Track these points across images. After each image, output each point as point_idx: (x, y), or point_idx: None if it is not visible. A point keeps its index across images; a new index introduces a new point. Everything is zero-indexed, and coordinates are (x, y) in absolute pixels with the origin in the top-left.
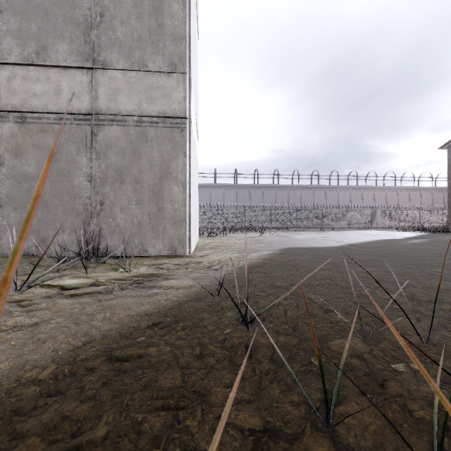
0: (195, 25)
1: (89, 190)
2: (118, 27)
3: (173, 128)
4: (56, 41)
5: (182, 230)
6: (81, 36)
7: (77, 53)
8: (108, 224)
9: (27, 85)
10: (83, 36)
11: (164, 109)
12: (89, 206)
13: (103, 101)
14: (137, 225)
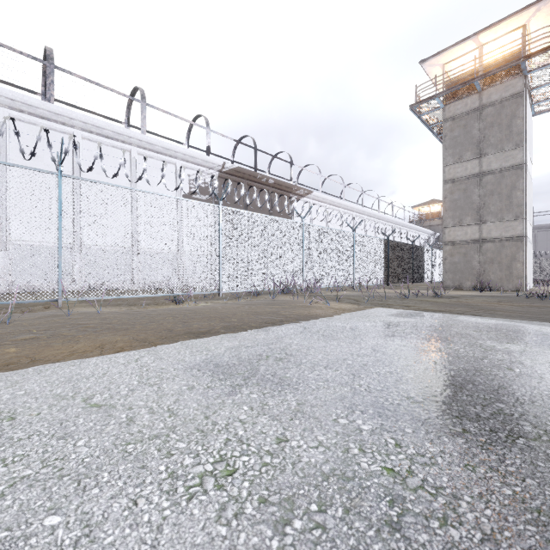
0: (529, 178)
1: (478, 266)
2: (491, 207)
3: (517, 241)
4: (465, 217)
5: (521, 281)
6: (475, 213)
7: (474, 219)
8: (486, 278)
9: (455, 233)
10: (476, 213)
11: (512, 234)
12: (478, 272)
13: (484, 234)
14: (499, 279)
